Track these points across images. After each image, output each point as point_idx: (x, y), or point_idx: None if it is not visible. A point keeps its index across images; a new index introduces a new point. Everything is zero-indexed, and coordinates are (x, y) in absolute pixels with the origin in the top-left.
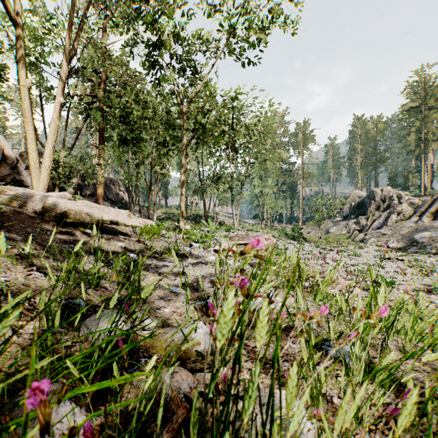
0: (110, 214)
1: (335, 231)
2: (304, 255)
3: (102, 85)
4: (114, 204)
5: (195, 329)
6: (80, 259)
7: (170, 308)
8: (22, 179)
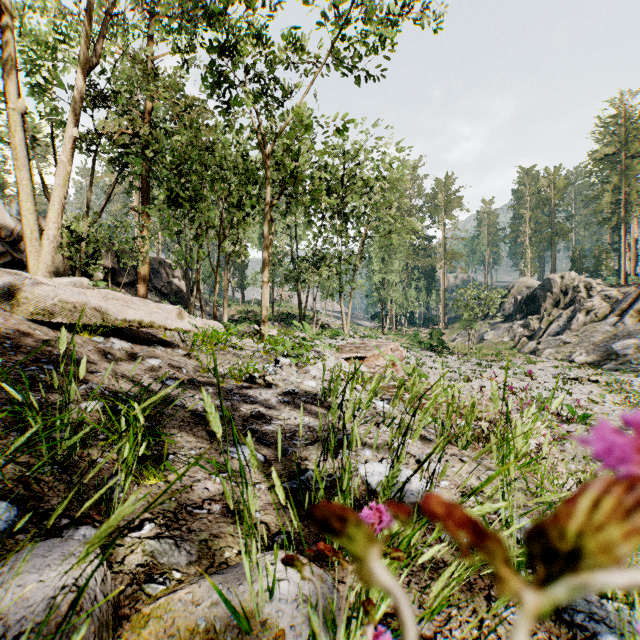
0: (140, 310)
1: (492, 338)
2: (449, 374)
3: (147, 120)
4: (165, 297)
5: (271, 589)
6: (56, 395)
7: (224, 503)
8: (25, 260)
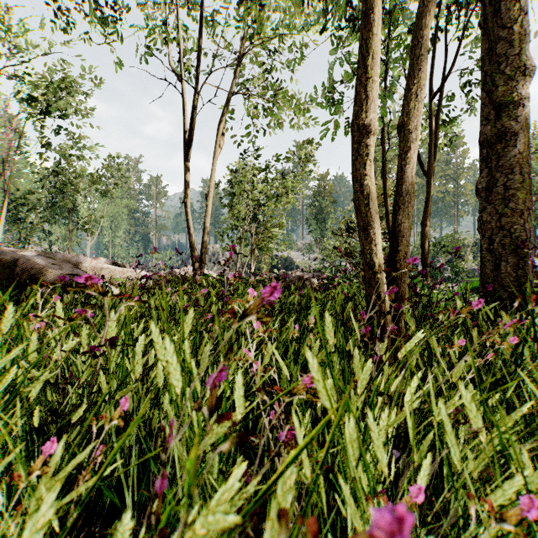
0: None
1: None
2: None
3: None
4: None
5: None
6: None
7: None
8: None
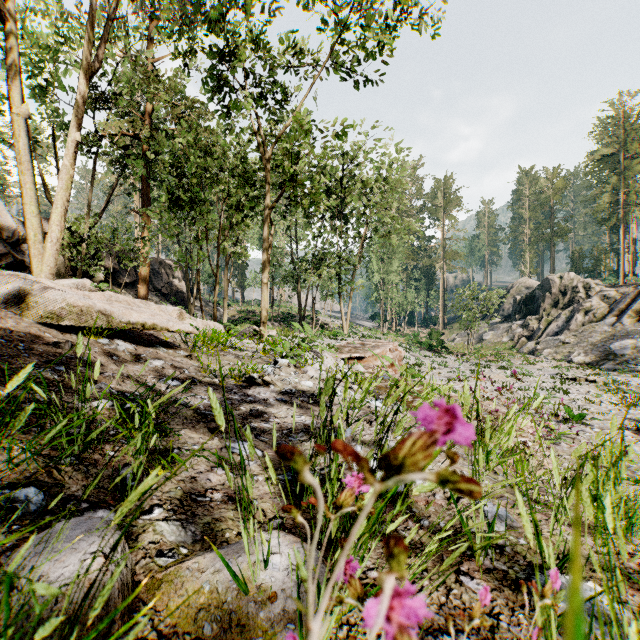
0: (143, 313)
1: (491, 338)
2: (448, 374)
3: (147, 121)
4: (165, 298)
5: (265, 560)
6: (68, 394)
7: (224, 492)
8: (27, 261)
